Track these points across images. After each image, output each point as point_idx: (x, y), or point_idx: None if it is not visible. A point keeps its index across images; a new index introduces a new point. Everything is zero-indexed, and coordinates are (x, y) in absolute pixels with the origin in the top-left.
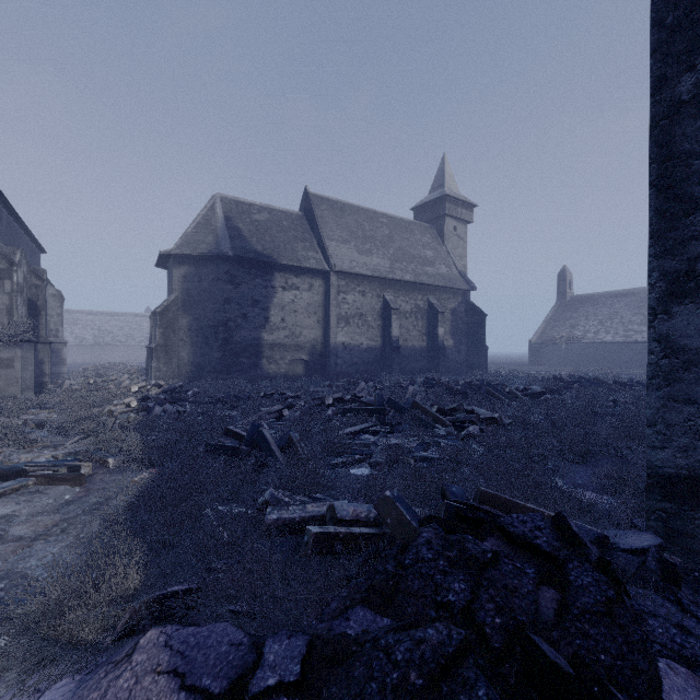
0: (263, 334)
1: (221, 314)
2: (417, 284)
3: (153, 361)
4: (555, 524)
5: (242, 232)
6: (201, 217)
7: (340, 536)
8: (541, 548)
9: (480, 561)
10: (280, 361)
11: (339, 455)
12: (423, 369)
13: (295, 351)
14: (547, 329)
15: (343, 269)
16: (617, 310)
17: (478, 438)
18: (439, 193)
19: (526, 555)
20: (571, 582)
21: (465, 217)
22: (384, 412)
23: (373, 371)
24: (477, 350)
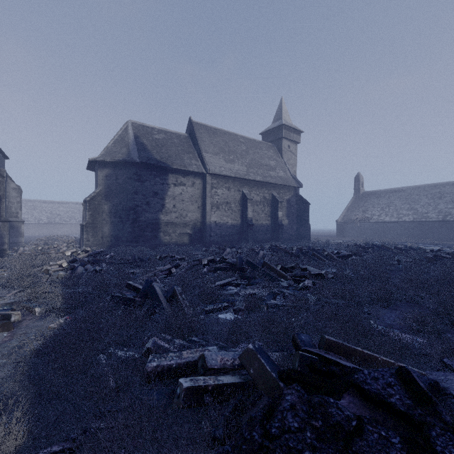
0: (160, 215)
1: (131, 202)
2: (264, 183)
3: (84, 234)
4: (400, 378)
5: (146, 146)
6: (118, 135)
7: (209, 388)
8: (397, 407)
9: (346, 430)
10: (172, 234)
11: (211, 303)
12: (268, 239)
13: (183, 227)
14: (348, 213)
15: (215, 172)
16: (392, 201)
17: (312, 289)
18: (278, 123)
19: (381, 412)
20: (439, 453)
21: (295, 139)
22: (243, 270)
23: (235, 240)
24: (303, 227)
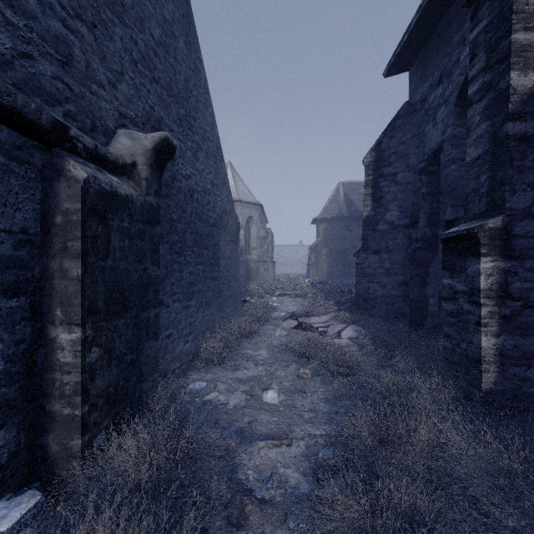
0: None
1: (342, 246)
2: None
3: (311, 270)
4: None
5: (353, 201)
6: (332, 196)
7: None
8: None
9: None
10: None
11: None
12: None
13: None
14: None
15: None
16: None
17: None
18: None
19: None
20: None
21: None
22: None
23: None
24: None
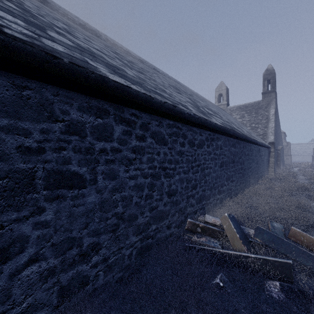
0: None
1: None
2: None
3: (313, 159)
4: None
5: None
6: None
7: None
8: None
9: None
10: None
11: None
12: None
13: None
14: None
15: None
16: None
17: None
18: None
19: None
20: None
21: None
22: None
23: None
24: None
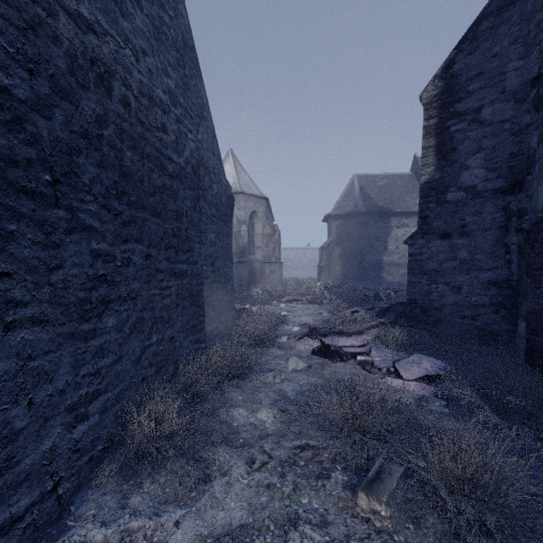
0: (383, 257)
1: (357, 246)
2: None
3: (322, 273)
4: None
5: (370, 195)
6: (346, 190)
7: None
8: None
9: None
10: (395, 274)
11: None
12: None
13: (406, 267)
14: None
15: None
16: None
17: None
18: None
19: None
20: None
21: None
22: None
23: None
24: None
